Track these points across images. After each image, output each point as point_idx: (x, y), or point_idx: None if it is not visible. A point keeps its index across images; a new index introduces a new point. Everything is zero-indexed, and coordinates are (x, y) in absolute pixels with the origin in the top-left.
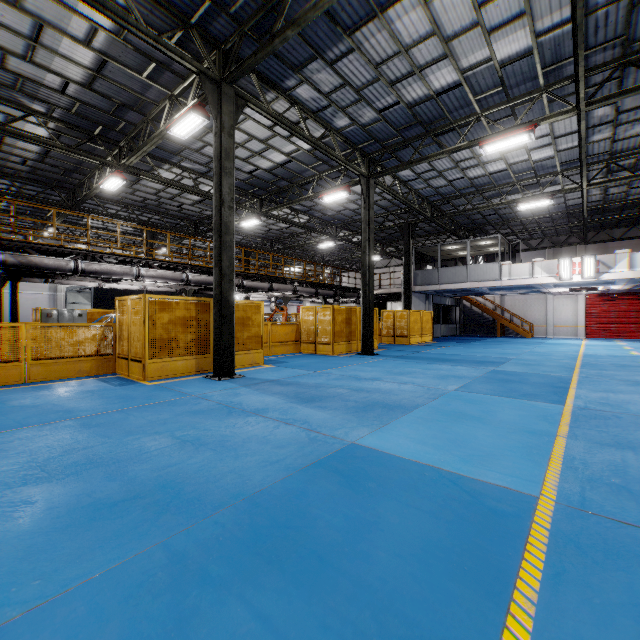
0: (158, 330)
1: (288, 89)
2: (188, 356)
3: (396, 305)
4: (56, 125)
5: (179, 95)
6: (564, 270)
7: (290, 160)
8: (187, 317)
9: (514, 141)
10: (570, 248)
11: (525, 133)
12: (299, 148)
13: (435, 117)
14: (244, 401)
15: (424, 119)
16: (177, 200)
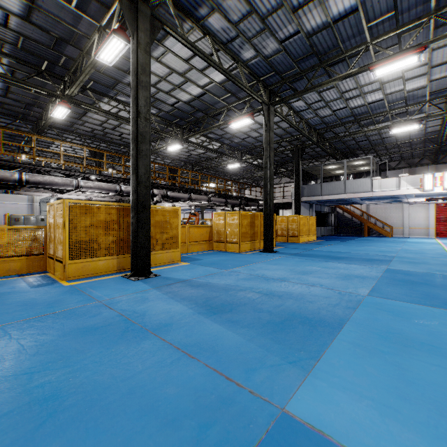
0: (79, 233)
1: (201, 19)
2: (109, 256)
3: (286, 212)
4: (9, 61)
5: (106, 26)
6: (427, 183)
7: (204, 93)
8: (108, 221)
9: (403, 63)
10: (422, 168)
11: (415, 54)
12: (212, 81)
13: (329, 47)
14: (148, 311)
15: (319, 50)
16: (118, 130)
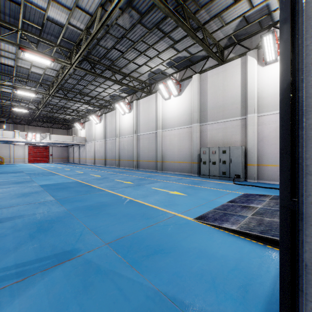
0: None
1: None
2: None
3: None
4: None
5: None
6: (29, 137)
7: None
8: None
9: (29, 94)
10: (22, 125)
11: (34, 94)
12: None
13: None
14: None
15: None
16: None
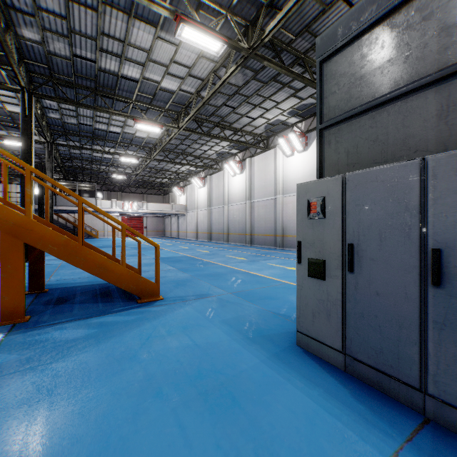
0: None
1: None
2: None
3: None
4: None
5: None
6: (126, 206)
7: None
8: None
9: (132, 160)
10: (115, 193)
11: (137, 160)
12: (5, 108)
13: (101, 135)
14: None
15: (96, 133)
16: None
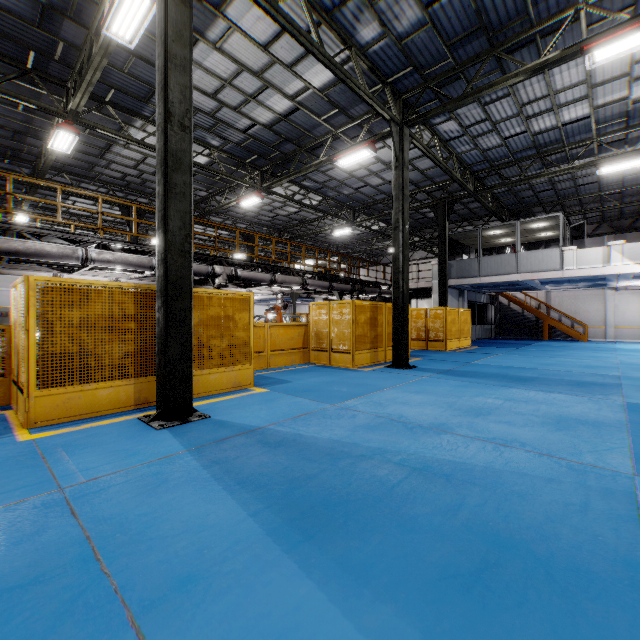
0: (58, 338)
1: None
2: (120, 380)
3: (423, 303)
4: None
5: None
6: None
7: (296, 108)
8: (118, 316)
9: None
10: (635, 234)
11: None
12: (307, 85)
13: (509, 17)
14: (154, 524)
15: (491, 22)
16: None
